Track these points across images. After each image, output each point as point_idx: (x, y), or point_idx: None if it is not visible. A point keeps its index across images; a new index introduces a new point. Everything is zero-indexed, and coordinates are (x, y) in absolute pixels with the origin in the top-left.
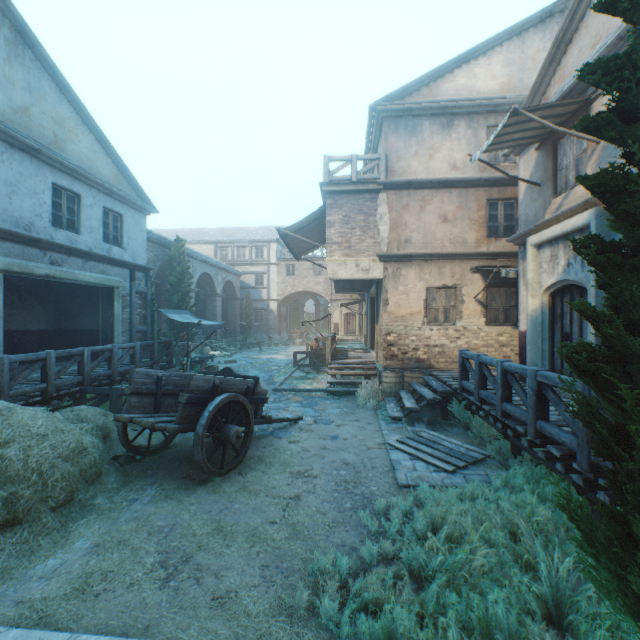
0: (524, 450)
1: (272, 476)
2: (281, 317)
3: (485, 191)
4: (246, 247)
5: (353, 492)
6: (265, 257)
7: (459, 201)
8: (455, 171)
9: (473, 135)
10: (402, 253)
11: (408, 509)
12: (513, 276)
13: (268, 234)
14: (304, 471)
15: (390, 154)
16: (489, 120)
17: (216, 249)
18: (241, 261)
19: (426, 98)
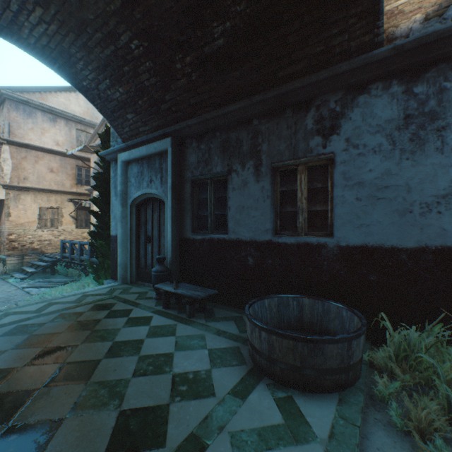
0: (89, 272)
1: None
2: None
3: (76, 161)
4: None
5: (10, 302)
6: None
7: (61, 163)
8: (59, 146)
9: (69, 131)
10: (23, 186)
11: (42, 296)
12: (89, 206)
13: None
14: None
15: (13, 123)
16: (78, 126)
17: None
18: None
19: (40, 99)
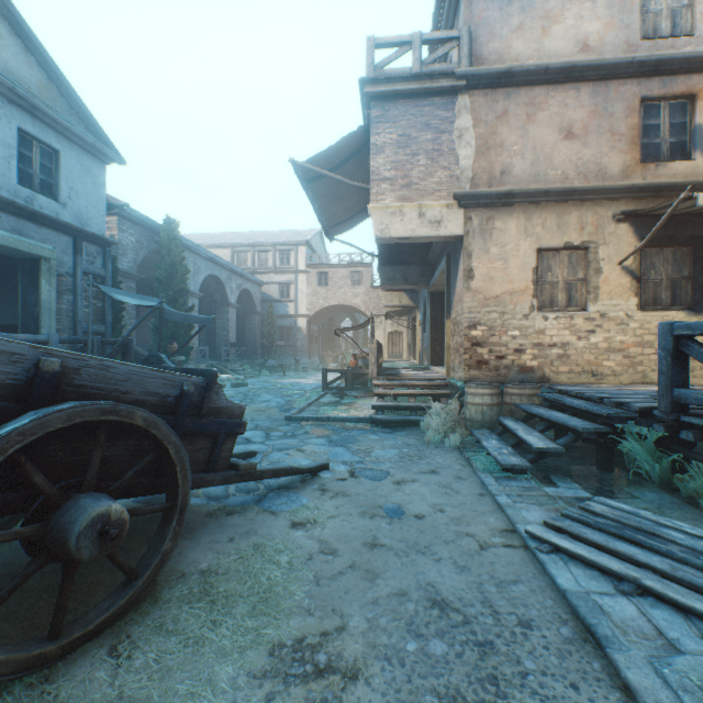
0: None
1: (209, 669)
2: (312, 337)
3: (638, 84)
4: (269, 251)
5: None
6: (292, 263)
7: (593, 103)
8: (586, 53)
9: None
10: (498, 190)
11: None
12: None
13: (296, 236)
14: (317, 641)
15: (476, 30)
16: None
17: (233, 254)
18: (263, 268)
19: None
